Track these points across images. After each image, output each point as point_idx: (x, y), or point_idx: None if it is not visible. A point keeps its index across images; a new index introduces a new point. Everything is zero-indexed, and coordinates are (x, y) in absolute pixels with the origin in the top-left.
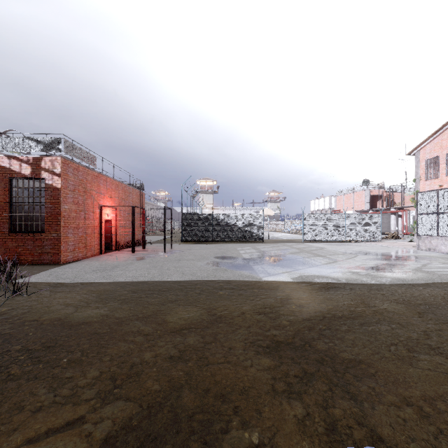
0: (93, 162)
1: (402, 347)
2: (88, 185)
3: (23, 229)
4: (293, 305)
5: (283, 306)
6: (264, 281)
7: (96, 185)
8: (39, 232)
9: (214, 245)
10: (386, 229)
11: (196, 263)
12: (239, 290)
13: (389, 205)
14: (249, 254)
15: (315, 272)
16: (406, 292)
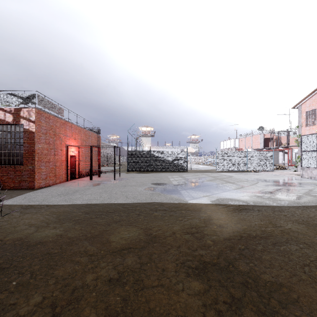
0: (61, 112)
1: (315, 268)
2: (57, 130)
3: (7, 162)
4: (214, 225)
5: (207, 227)
6: (190, 203)
7: (63, 130)
8: (19, 165)
9: (151, 174)
10: (275, 162)
11: (137, 188)
12: (170, 212)
13: (278, 145)
14: (177, 181)
15: (228, 196)
16: (303, 214)
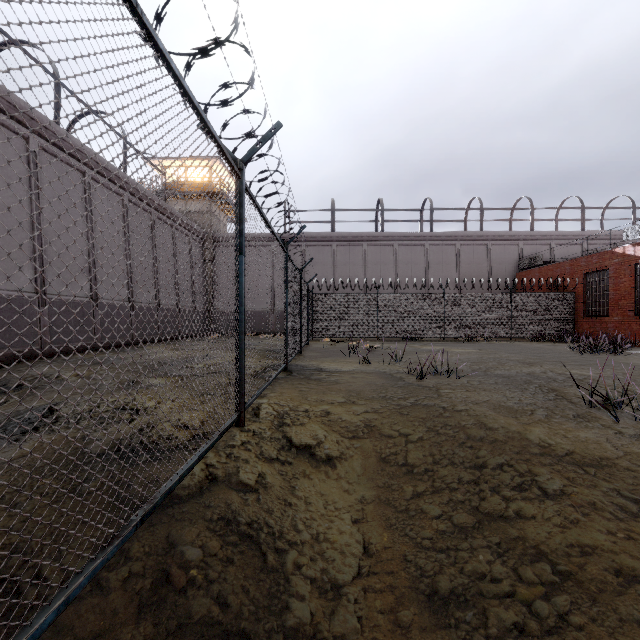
0: None
1: None
2: None
3: None
4: None
5: None
6: None
7: None
8: None
9: None
10: None
11: None
12: None
13: None
14: None
15: None
16: None
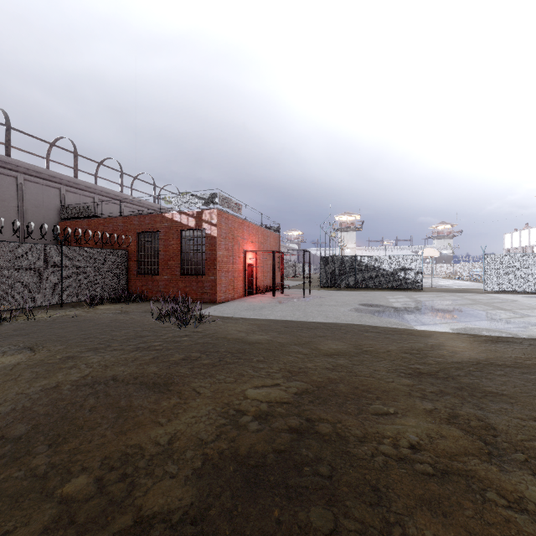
0: (239, 210)
1: None
2: (235, 232)
3: (189, 272)
4: (445, 351)
5: (433, 351)
6: (416, 329)
7: (241, 232)
8: (201, 275)
9: (358, 292)
10: None
11: (339, 309)
12: (386, 334)
13: None
14: (401, 303)
15: (485, 326)
16: None
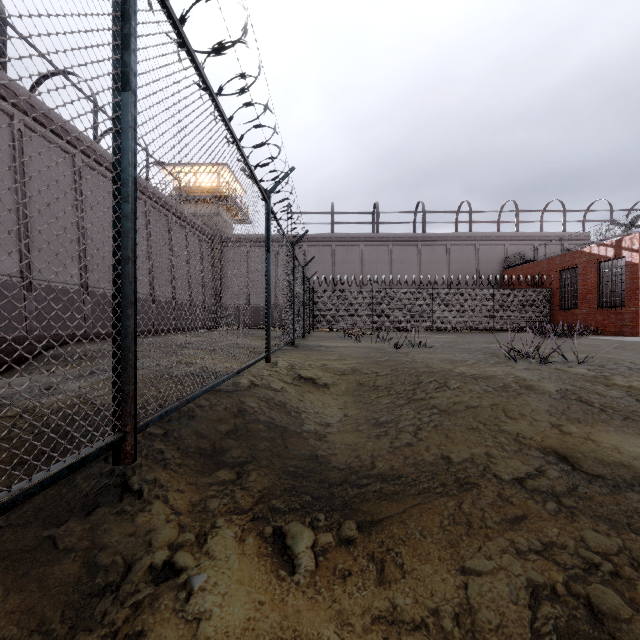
0: None
1: None
2: None
3: (608, 304)
4: None
5: None
6: None
7: None
8: (620, 307)
9: None
10: None
11: None
12: None
13: None
14: None
15: None
16: None
